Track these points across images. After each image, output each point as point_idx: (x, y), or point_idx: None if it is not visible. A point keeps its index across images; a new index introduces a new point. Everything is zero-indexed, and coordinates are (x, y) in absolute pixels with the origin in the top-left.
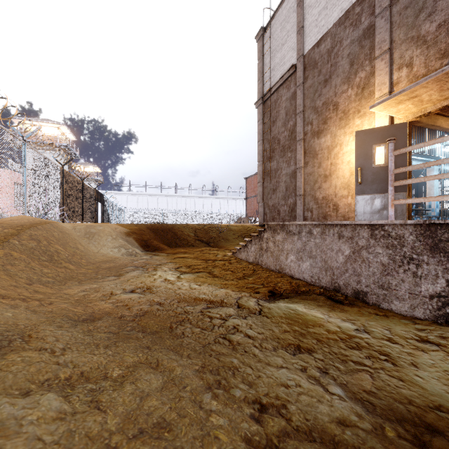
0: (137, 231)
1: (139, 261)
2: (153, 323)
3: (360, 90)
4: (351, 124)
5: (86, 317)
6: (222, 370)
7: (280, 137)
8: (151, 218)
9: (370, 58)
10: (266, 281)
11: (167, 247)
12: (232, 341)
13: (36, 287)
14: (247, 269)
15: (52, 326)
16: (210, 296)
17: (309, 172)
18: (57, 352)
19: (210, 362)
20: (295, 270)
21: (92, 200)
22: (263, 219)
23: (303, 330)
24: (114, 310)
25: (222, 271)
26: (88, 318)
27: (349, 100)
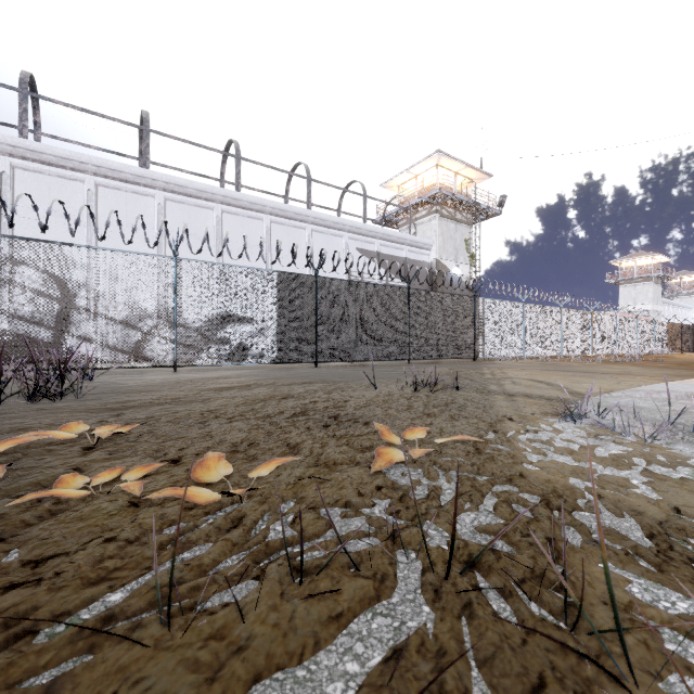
0: None
1: None
2: None
3: None
4: None
5: None
6: None
7: None
8: None
9: None
10: None
11: None
12: None
13: None
14: None
15: None
16: None
17: None
18: None
19: None
20: None
21: (689, 334)
22: None
23: None
24: None
25: None
26: None
27: None
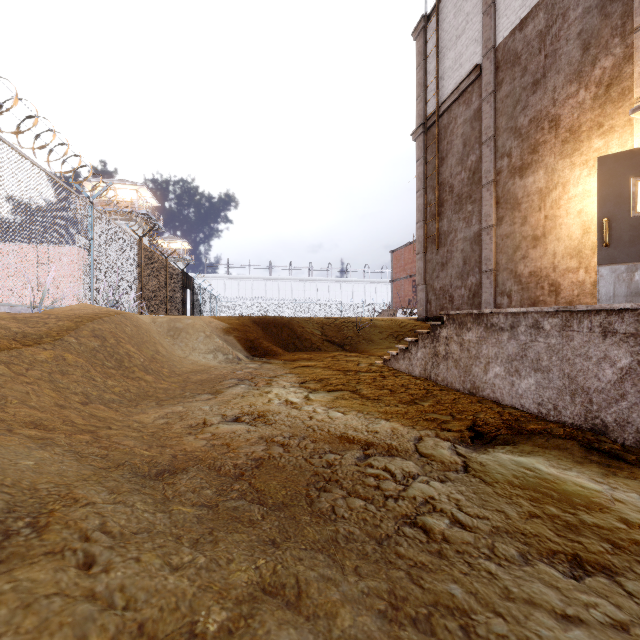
0: (239, 328)
1: (244, 371)
2: (277, 485)
3: (603, 90)
4: (585, 148)
5: (163, 467)
6: (440, 621)
7: (453, 182)
8: (257, 311)
9: (622, 32)
10: (456, 410)
11: (282, 350)
12: (431, 533)
13: (95, 408)
14: (414, 386)
15: (99, 490)
16: (365, 434)
17: (505, 233)
18: (95, 562)
19: (404, 591)
20: (503, 391)
21: (179, 286)
22: (425, 309)
23: (569, 517)
24: (208, 454)
25: (374, 390)
26: (165, 470)
27: (581, 109)
